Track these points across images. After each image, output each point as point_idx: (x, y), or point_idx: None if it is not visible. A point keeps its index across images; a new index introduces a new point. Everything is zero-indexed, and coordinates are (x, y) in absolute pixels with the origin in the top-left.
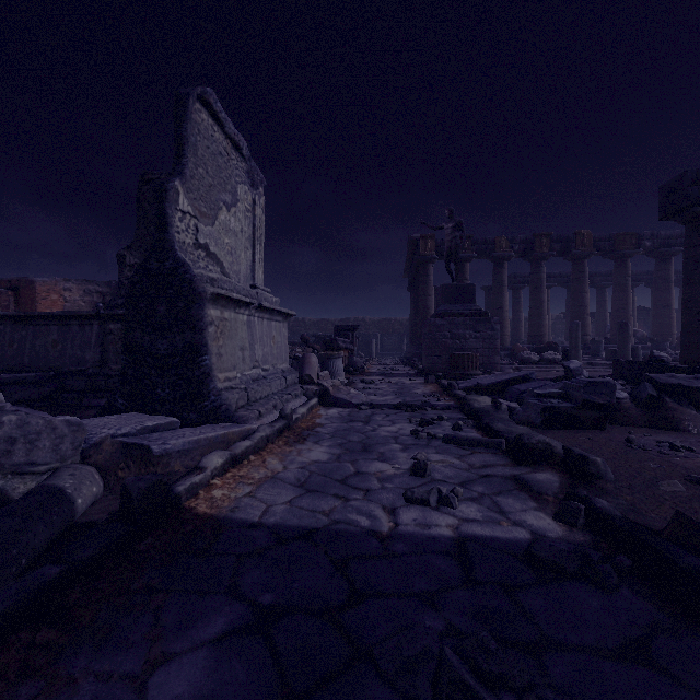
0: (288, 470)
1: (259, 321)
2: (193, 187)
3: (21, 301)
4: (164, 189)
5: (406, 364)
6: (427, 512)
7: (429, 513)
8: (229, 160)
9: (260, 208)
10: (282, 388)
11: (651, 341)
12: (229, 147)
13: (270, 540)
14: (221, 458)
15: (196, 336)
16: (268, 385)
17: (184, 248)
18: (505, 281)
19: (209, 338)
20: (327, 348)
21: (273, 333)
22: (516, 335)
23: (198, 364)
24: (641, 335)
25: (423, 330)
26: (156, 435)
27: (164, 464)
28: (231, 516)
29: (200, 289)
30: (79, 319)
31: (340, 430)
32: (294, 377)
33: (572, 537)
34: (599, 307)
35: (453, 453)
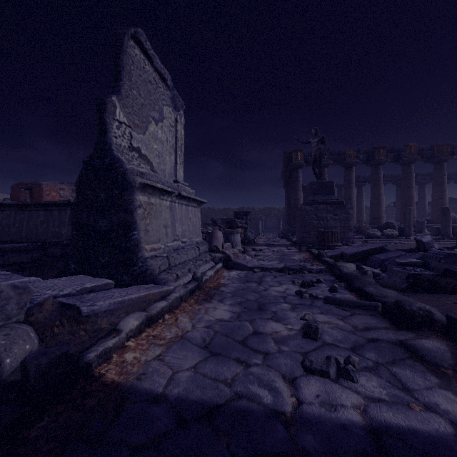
0: (195, 329)
1: (179, 206)
2: (128, 104)
3: (33, 197)
4: (104, 103)
5: (283, 238)
6: (327, 385)
7: (330, 387)
8: (157, 87)
9: (181, 125)
10: (196, 256)
11: None
12: (157, 78)
13: (170, 422)
14: (137, 320)
15: (127, 216)
16: (185, 253)
17: (120, 150)
18: (353, 180)
19: (138, 218)
20: (229, 227)
21: (190, 215)
22: (360, 218)
23: (129, 238)
24: (453, 217)
25: (296, 214)
26: (91, 296)
27: (92, 322)
28: (136, 386)
29: (131, 179)
30: (57, 206)
31: (239, 289)
32: (205, 247)
33: None
34: (420, 198)
35: (335, 314)
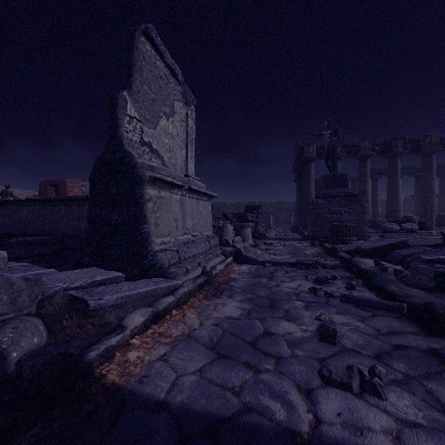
0: (203, 327)
1: (190, 199)
2: (139, 99)
3: (58, 193)
4: (115, 98)
5: (294, 232)
6: (350, 401)
7: (353, 403)
8: (168, 83)
9: (192, 120)
10: (206, 249)
11: None
12: (168, 73)
13: (170, 437)
14: (142, 316)
15: (138, 209)
16: (195, 247)
17: (131, 144)
18: (368, 173)
19: (148, 211)
20: (240, 220)
21: (201, 209)
22: (375, 211)
23: (139, 231)
24: None
25: (308, 208)
26: (100, 289)
27: (100, 316)
28: (137, 390)
29: (141, 173)
30: (76, 201)
31: (250, 285)
32: (216, 241)
33: None
34: (442, 191)
35: (354, 314)
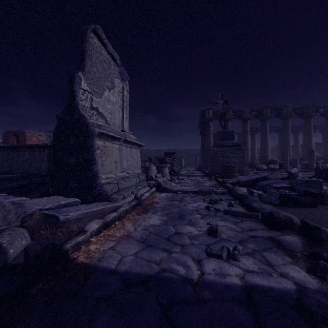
0: (136, 231)
1: (125, 148)
2: (89, 77)
3: (19, 141)
4: (73, 77)
5: (199, 170)
6: (221, 263)
7: (222, 264)
8: (109, 65)
9: (126, 91)
10: (137, 183)
11: (324, 159)
12: (109, 58)
13: (120, 285)
14: (97, 224)
15: (89, 155)
16: (129, 181)
17: (84, 109)
18: (248, 130)
19: (97, 156)
20: (161, 162)
21: (133, 154)
22: (253, 156)
23: (91, 170)
24: (317, 156)
25: (208, 154)
26: (65, 209)
27: (66, 226)
28: (98, 265)
29: (92, 130)
30: (38, 148)
31: (167, 205)
32: (143, 177)
33: (325, 289)
34: (295, 143)
35: (230, 220)
